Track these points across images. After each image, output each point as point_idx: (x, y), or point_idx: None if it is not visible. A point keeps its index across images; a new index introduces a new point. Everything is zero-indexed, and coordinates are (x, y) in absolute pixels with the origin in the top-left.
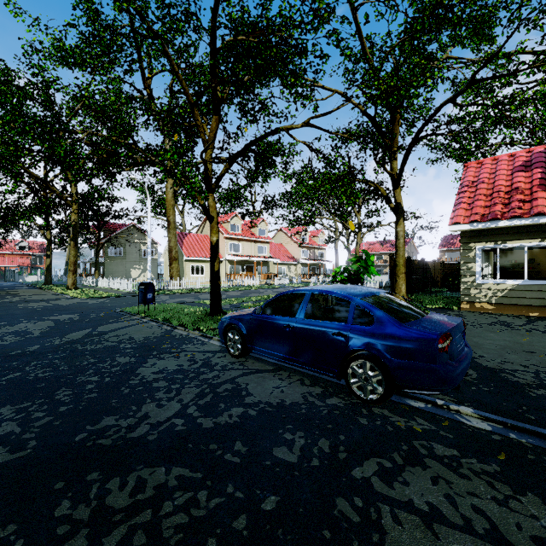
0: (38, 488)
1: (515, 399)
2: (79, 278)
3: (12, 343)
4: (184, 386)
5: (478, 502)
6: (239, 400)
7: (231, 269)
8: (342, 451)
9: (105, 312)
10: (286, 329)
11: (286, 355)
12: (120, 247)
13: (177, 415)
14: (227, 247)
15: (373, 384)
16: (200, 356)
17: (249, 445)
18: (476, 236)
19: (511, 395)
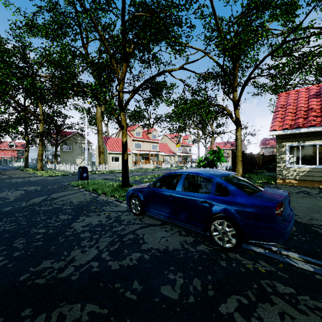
0: None
1: None
2: (45, 164)
3: None
4: (101, 236)
5: None
6: (137, 247)
7: (136, 158)
8: (210, 289)
9: (57, 185)
10: (169, 198)
11: (169, 215)
12: (70, 145)
13: (95, 258)
14: (133, 145)
15: (229, 236)
16: (113, 214)
17: (143, 284)
18: (286, 138)
19: (321, 243)
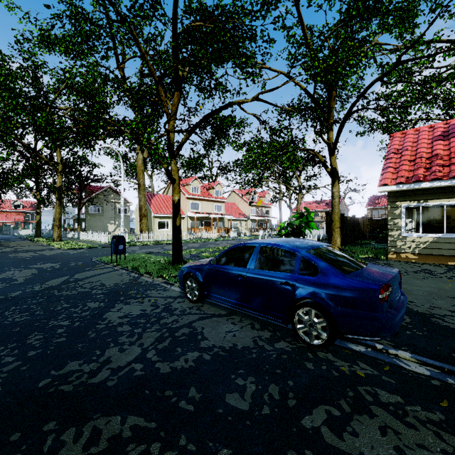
0: None
1: (448, 343)
2: (64, 232)
3: None
4: (146, 330)
5: None
6: (195, 344)
7: (192, 224)
8: (291, 398)
9: (83, 261)
10: (238, 278)
11: (238, 301)
12: (99, 206)
13: (137, 359)
14: (188, 206)
15: (318, 330)
16: (161, 301)
17: (203, 392)
18: (401, 196)
19: (443, 339)
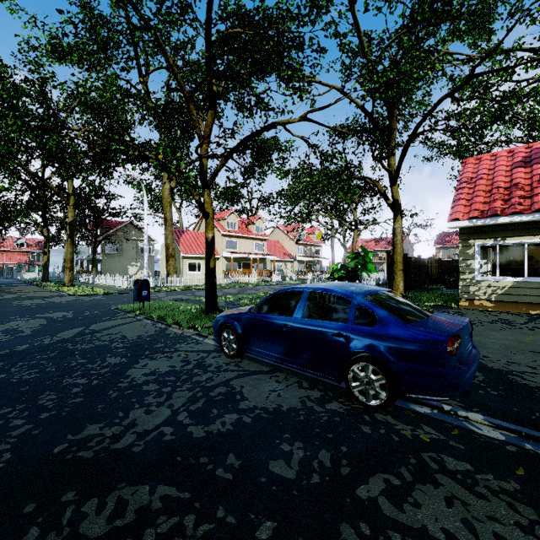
0: (5, 511)
1: (527, 404)
2: (77, 275)
3: (1, 342)
4: (176, 389)
5: (500, 529)
6: (233, 405)
7: (228, 266)
8: (345, 465)
9: (99, 310)
10: (283, 329)
11: (283, 356)
12: (118, 244)
13: (167, 422)
14: (224, 244)
15: (376, 388)
16: (193, 356)
17: (243, 458)
18: (475, 233)
19: (522, 399)
